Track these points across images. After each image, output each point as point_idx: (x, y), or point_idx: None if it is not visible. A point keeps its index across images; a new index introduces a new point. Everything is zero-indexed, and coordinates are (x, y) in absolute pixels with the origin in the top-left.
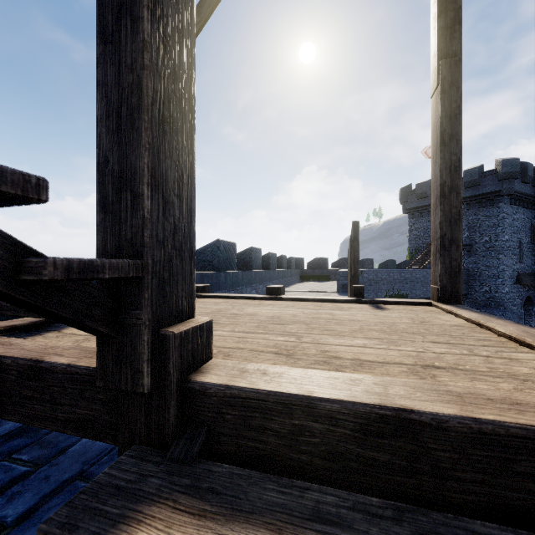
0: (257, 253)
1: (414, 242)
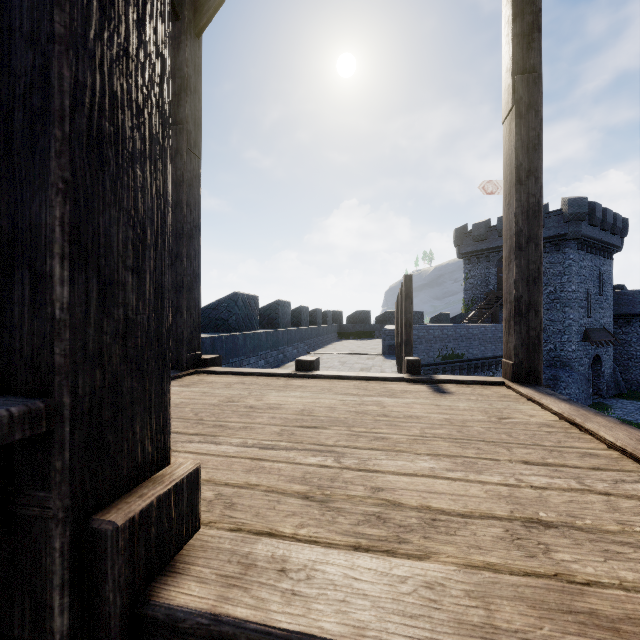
0: (285, 308)
1: (470, 292)
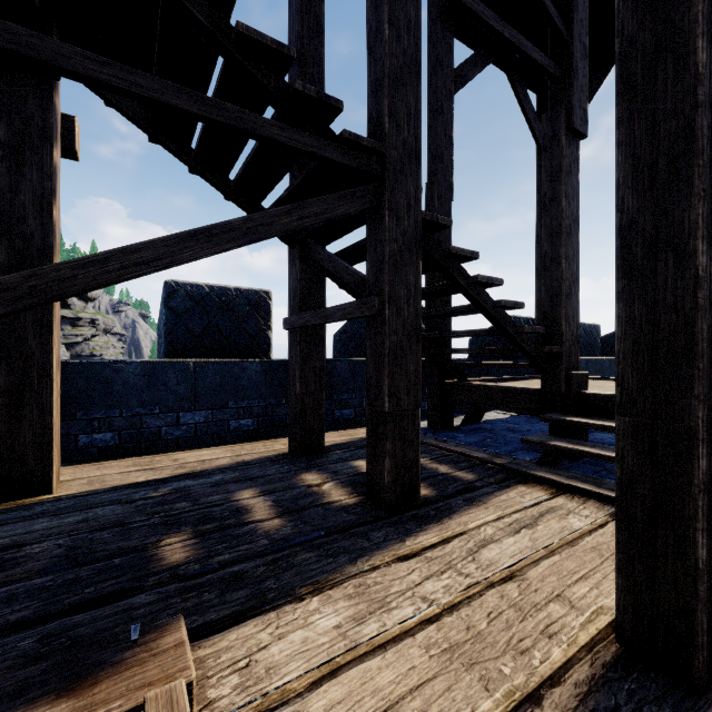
0: None
1: None
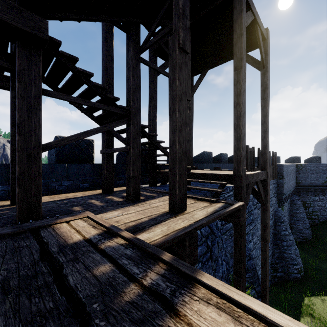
0: (224, 156)
1: None
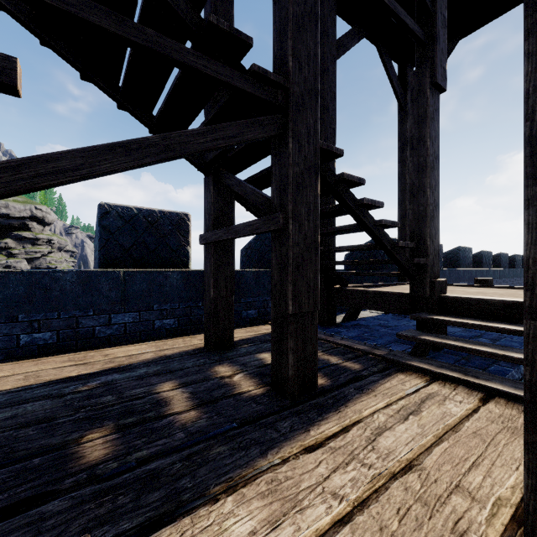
0: (465, 252)
1: None
